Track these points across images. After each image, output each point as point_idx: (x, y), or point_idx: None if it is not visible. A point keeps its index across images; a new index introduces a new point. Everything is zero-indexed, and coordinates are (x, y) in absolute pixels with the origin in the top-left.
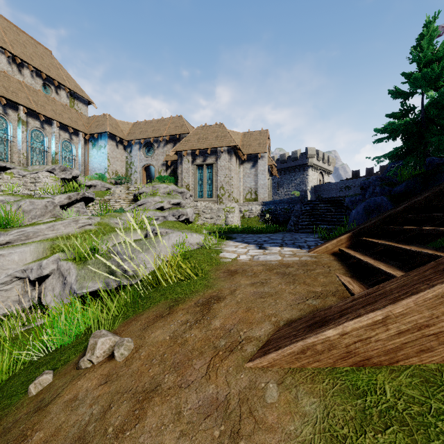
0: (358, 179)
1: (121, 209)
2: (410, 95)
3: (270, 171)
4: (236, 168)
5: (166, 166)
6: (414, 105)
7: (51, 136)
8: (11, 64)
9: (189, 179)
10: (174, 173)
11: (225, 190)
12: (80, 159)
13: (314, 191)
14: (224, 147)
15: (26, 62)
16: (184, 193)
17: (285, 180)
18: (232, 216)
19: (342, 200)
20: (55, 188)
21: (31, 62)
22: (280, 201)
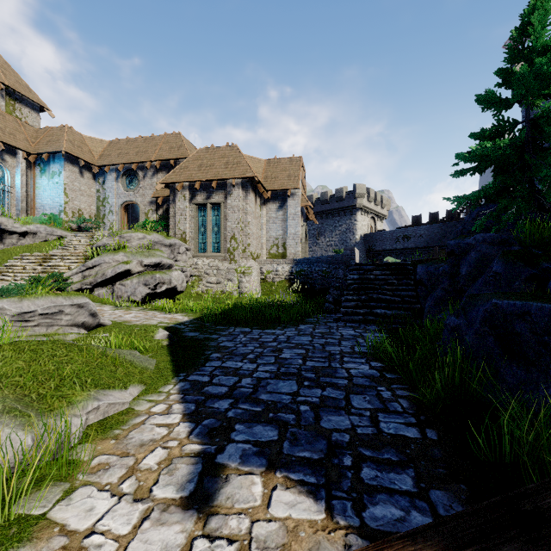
0: (419, 227)
1: (54, 274)
2: (508, 104)
3: (306, 215)
4: (256, 209)
5: (157, 205)
6: (514, 119)
7: None
8: None
9: (185, 224)
10: (166, 216)
11: (239, 242)
12: (18, 191)
13: (364, 241)
14: (237, 179)
15: None
16: (175, 247)
17: (327, 227)
18: (247, 280)
19: (407, 264)
20: None
21: None
22: (317, 259)
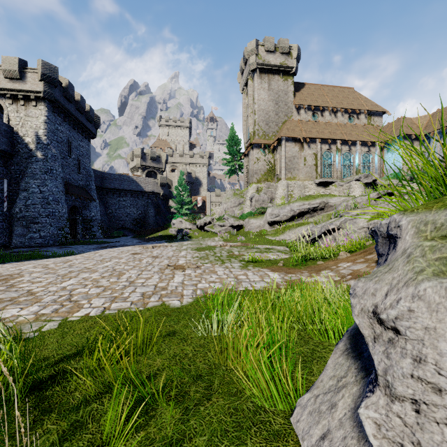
0: None
1: None
2: None
3: None
4: None
5: None
6: None
7: (355, 153)
8: (331, 115)
9: None
10: None
11: None
12: (376, 164)
13: None
14: None
15: (338, 108)
16: None
17: None
18: None
19: None
20: (361, 190)
21: (341, 106)
22: None
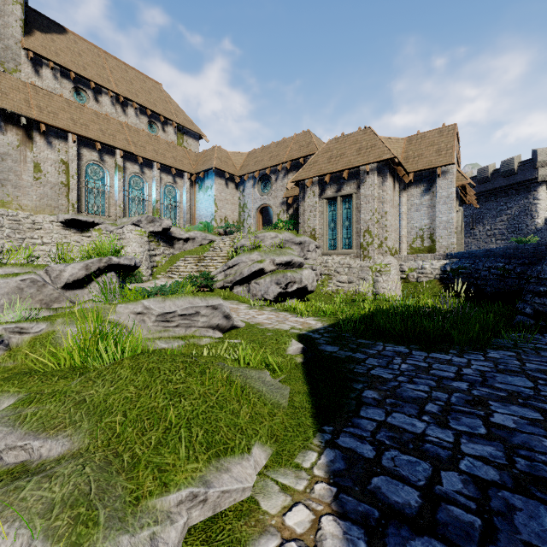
0: None
1: (203, 273)
2: None
3: (460, 198)
4: (394, 197)
5: (287, 205)
6: None
7: (152, 181)
8: (115, 105)
9: (314, 221)
10: (295, 214)
11: (373, 235)
12: (184, 205)
13: None
14: (371, 164)
15: (129, 100)
16: (304, 244)
17: (487, 211)
18: (384, 280)
19: None
20: (139, 245)
21: (136, 98)
22: (486, 252)
